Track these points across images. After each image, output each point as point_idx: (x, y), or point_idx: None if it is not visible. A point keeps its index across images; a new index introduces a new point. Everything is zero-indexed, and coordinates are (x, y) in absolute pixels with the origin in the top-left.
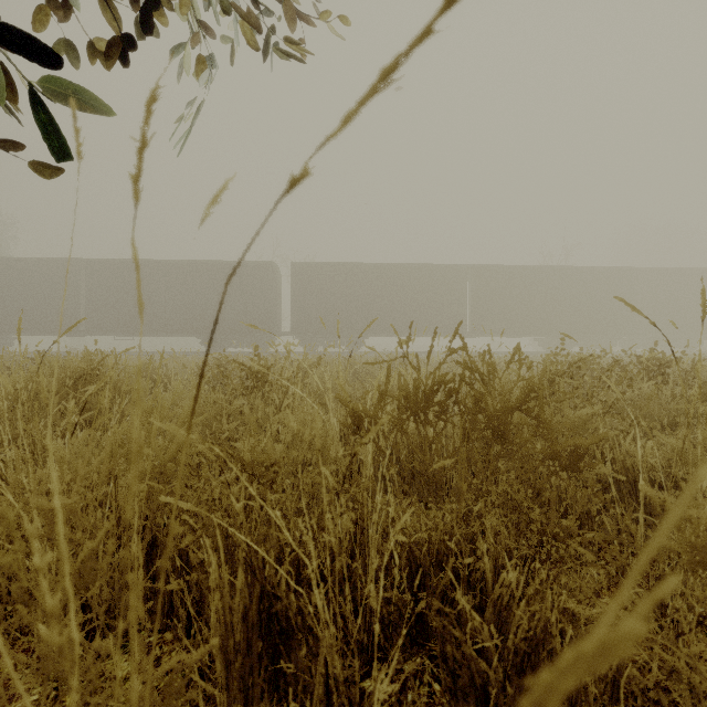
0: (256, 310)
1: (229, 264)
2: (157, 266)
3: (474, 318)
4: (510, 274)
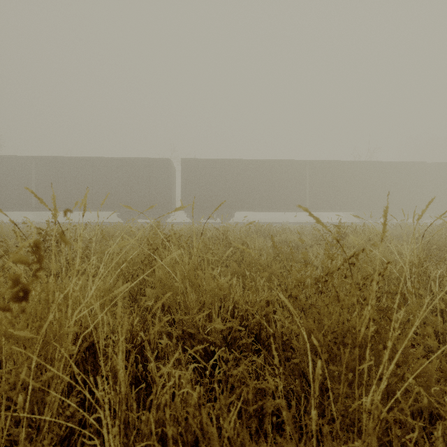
0: (156, 193)
1: (137, 160)
2: (86, 161)
3: (311, 198)
4: (337, 167)
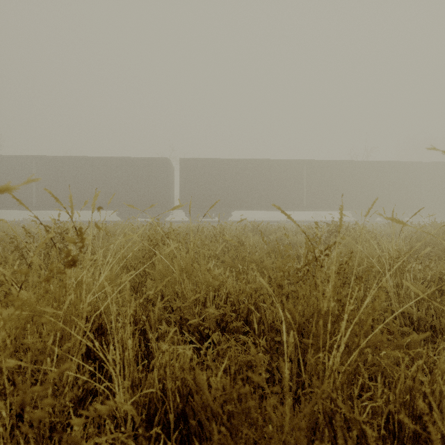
0: (155, 192)
1: (136, 159)
2: (86, 161)
3: (308, 197)
4: (334, 166)
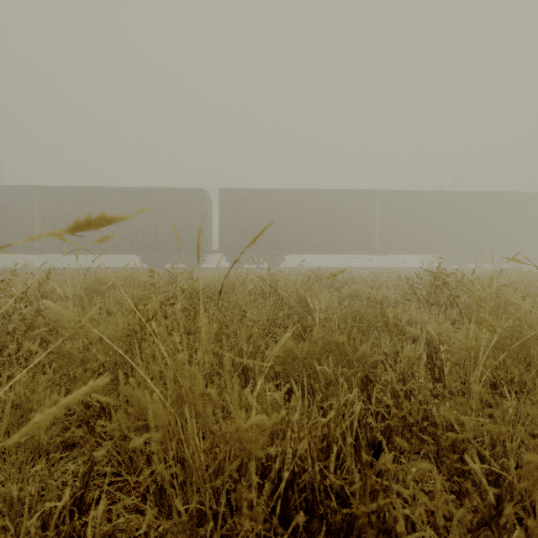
0: (189, 231)
1: (164, 190)
2: (102, 192)
3: (382, 238)
4: (414, 198)
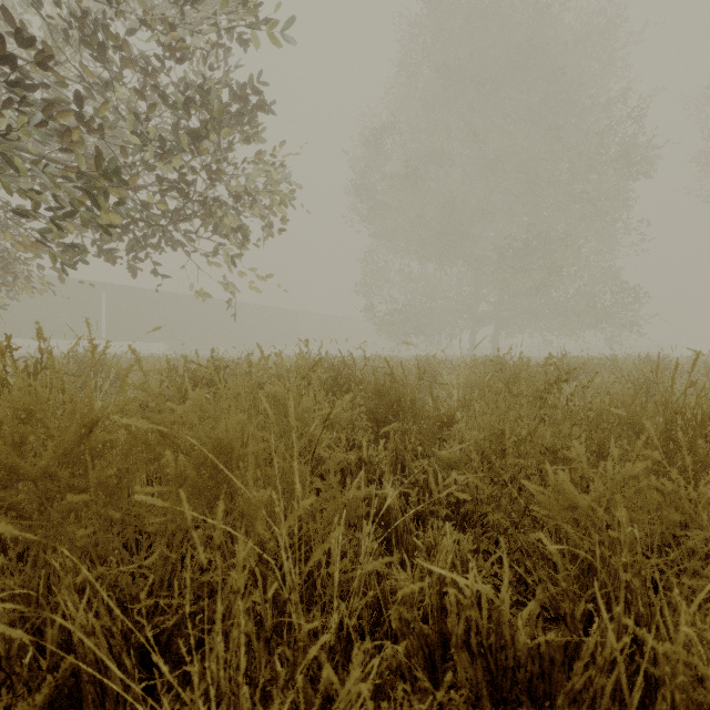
0: None
1: None
2: None
3: (109, 326)
4: (142, 295)
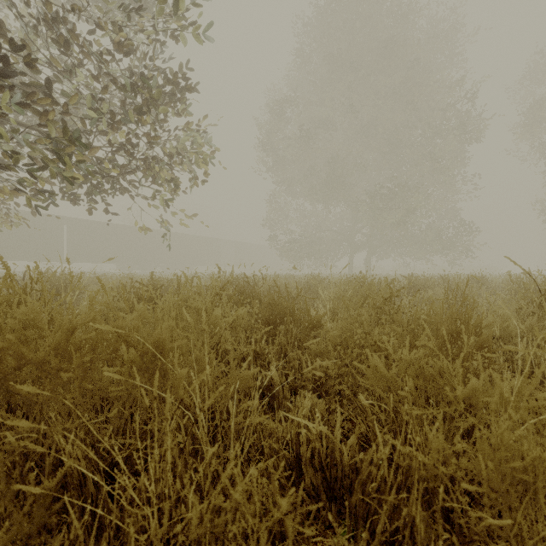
0: None
1: None
2: None
3: (69, 251)
4: (95, 226)
